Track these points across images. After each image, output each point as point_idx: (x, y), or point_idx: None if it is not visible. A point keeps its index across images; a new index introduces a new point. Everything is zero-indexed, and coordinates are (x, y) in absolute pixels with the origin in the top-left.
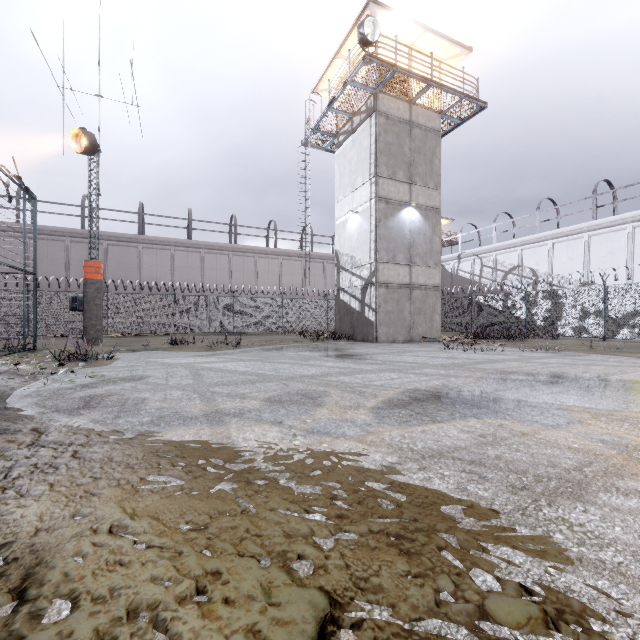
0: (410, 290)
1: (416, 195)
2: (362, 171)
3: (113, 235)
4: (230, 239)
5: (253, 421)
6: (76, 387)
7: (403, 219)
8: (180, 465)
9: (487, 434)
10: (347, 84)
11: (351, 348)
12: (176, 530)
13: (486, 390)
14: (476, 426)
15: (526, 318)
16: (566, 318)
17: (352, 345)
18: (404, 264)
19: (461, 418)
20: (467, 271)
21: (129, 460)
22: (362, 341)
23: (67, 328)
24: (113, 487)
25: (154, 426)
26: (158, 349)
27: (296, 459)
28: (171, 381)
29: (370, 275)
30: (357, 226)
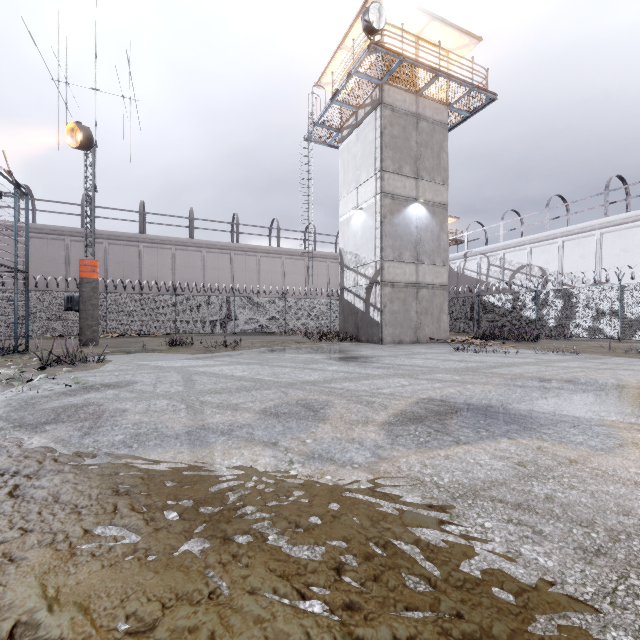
0: (417, 289)
1: (423, 190)
2: (367, 166)
3: (113, 234)
4: (232, 238)
5: (243, 441)
6: (53, 395)
7: (409, 215)
8: (142, 509)
9: (526, 461)
10: (351, 75)
11: (356, 350)
12: (107, 634)
13: (510, 400)
14: (510, 449)
15: (536, 318)
16: (579, 318)
17: (356, 346)
18: (410, 262)
19: (489, 438)
20: (473, 270)
21: (78, 501)
22: (367, 342)
23: (65, 328)
24: (42, 548)
25: (125, 448)
26: (154, 351)
27: (291, 499)
28: (159, 388)
29: (375, 274)
30: (361, 223)
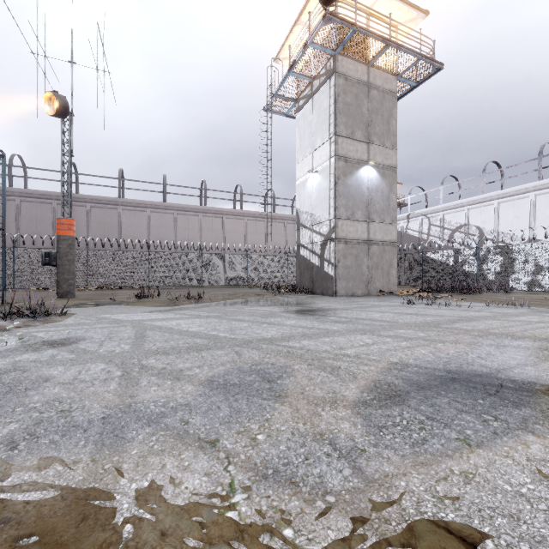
0: (368, 246)
1: (374, 154)
2: (321, 132)
3: (95, 198)
4: (201, 202)
5: (171, 437)
6: None
7: (361, 177)
8: None
9: None
10: (307, 46)
11: (312, 302)
12: None
13: (496, 366)
14: None
15: (477, 273)
16: (518, 273)
17: (312, 299)
18: (362, 220)
19: (507, 433)
20: (416, 230)
21: None
22: (321, 295)
23: (50, 282)
24: None
25: (4, 450)
26: (122, 303)
27: None
28: (104, 347)
29: (329, 231)
30: (316, 185)
